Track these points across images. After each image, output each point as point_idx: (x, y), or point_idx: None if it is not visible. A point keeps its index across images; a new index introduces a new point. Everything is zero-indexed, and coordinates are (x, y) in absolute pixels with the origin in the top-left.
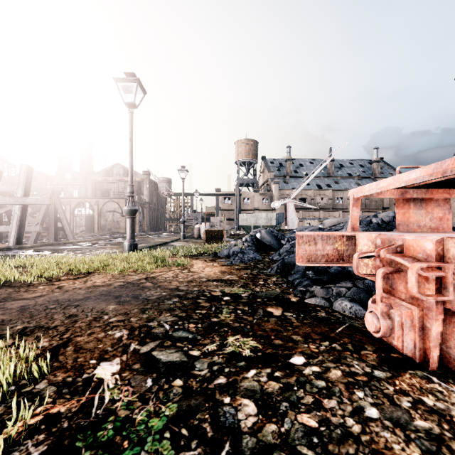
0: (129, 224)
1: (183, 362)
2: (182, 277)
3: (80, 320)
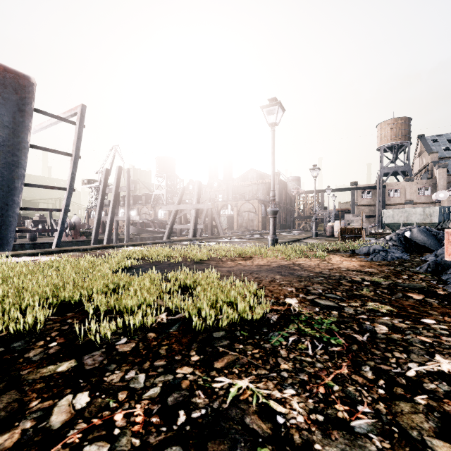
0: (272, 222)
1: (335, 306)
2: (323, 266)
3: (263, 280)
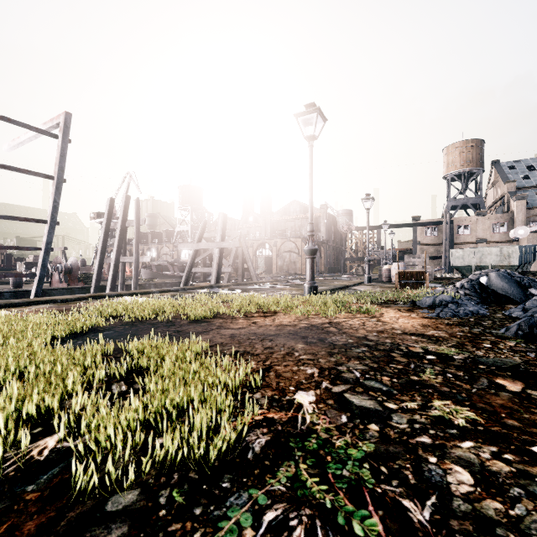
0: (309, 265)
1: (377, 410)
2: (370, 326)
3: (276, 353)
